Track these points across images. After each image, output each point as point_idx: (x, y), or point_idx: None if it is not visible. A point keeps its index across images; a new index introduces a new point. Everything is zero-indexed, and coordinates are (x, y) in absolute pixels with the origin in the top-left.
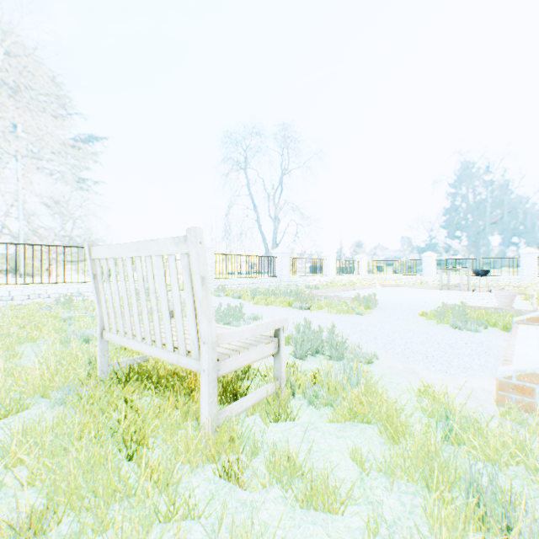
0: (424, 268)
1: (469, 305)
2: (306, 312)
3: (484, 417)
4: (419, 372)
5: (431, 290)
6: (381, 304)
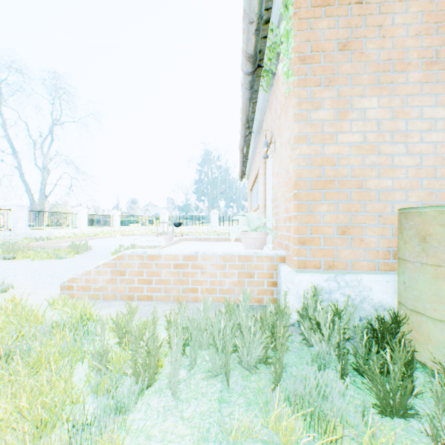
0: (161, 221)
1: (148, 245)
2: (8, 261)
3: (41, 307)
4: (39, 291)
5: (150, 237)
6: (95, 249)
